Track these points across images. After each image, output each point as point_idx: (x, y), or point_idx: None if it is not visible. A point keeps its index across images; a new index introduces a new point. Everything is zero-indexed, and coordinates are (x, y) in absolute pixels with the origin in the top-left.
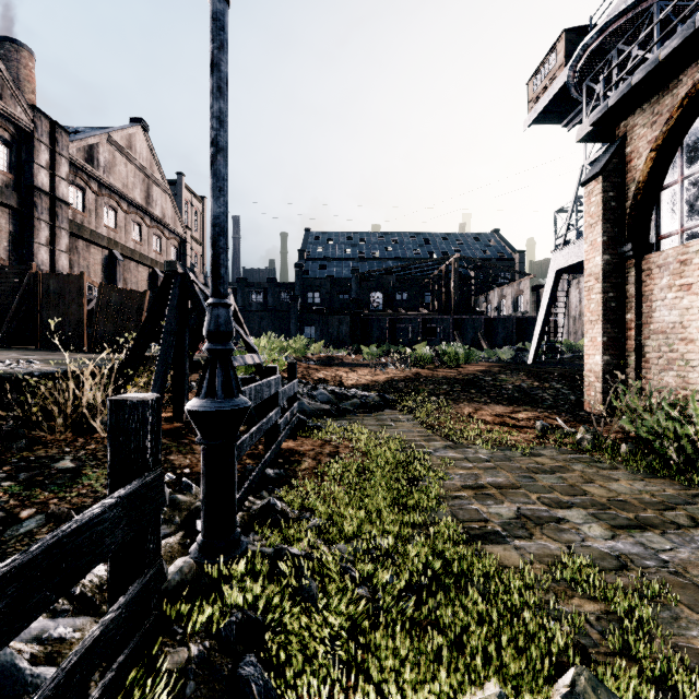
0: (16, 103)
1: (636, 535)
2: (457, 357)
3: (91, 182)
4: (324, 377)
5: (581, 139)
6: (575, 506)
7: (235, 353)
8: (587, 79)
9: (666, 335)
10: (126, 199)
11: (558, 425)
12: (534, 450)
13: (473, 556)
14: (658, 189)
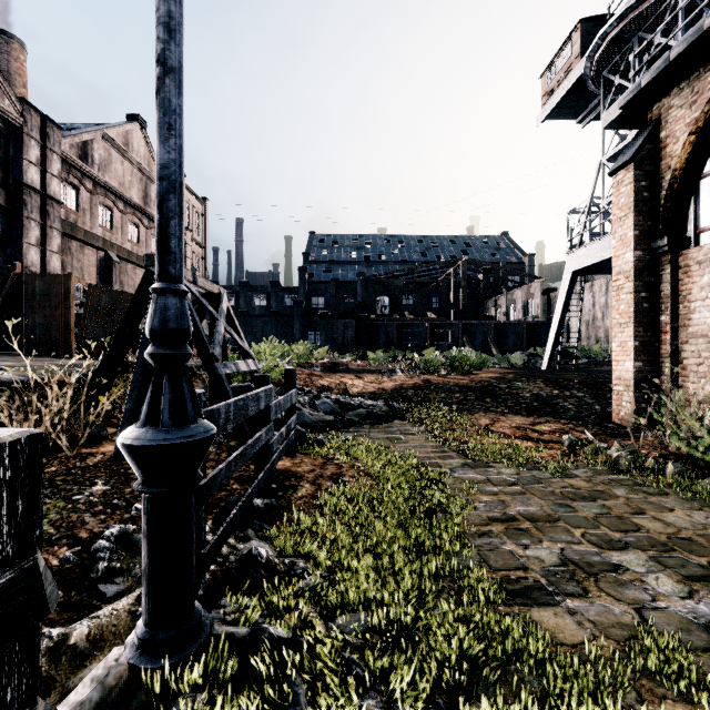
0: (4, 95)
1: None
2: (468, 363)
3: (85, 181)
4: (328, 384)
5: (608, 124)
6: (630, 546)
7: (230, 359)
8: (604, 70)
9: (708, 339)
10: (122, 198)
11: (587, 439)
12: (565, 470)
13: (519, 631)
14: (697, 177)
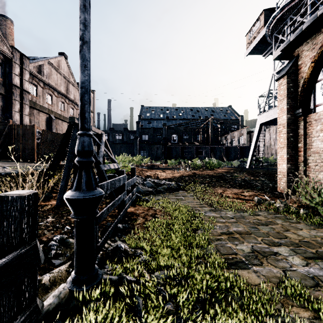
0: (4, 44)
1: (319, 263)
2: (213, 165)
3: (40, 83)
4: (150, 174)
5: (275, 58)
6: (282, 245)
7: (106, 163)
8: (274, 32)
9: (319, 154)
10: (56, 90)
11: (265, 199)
12: (255, 212)
13: (232, 278)
14: (314, 82)
